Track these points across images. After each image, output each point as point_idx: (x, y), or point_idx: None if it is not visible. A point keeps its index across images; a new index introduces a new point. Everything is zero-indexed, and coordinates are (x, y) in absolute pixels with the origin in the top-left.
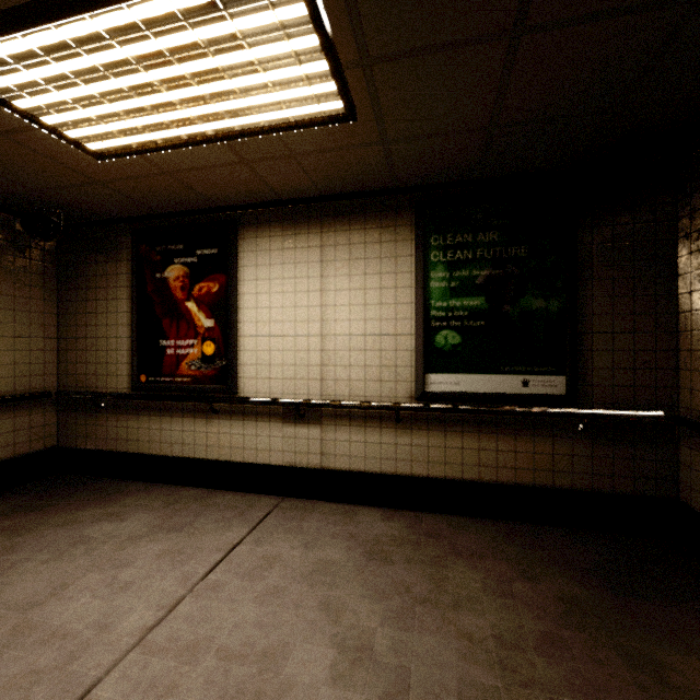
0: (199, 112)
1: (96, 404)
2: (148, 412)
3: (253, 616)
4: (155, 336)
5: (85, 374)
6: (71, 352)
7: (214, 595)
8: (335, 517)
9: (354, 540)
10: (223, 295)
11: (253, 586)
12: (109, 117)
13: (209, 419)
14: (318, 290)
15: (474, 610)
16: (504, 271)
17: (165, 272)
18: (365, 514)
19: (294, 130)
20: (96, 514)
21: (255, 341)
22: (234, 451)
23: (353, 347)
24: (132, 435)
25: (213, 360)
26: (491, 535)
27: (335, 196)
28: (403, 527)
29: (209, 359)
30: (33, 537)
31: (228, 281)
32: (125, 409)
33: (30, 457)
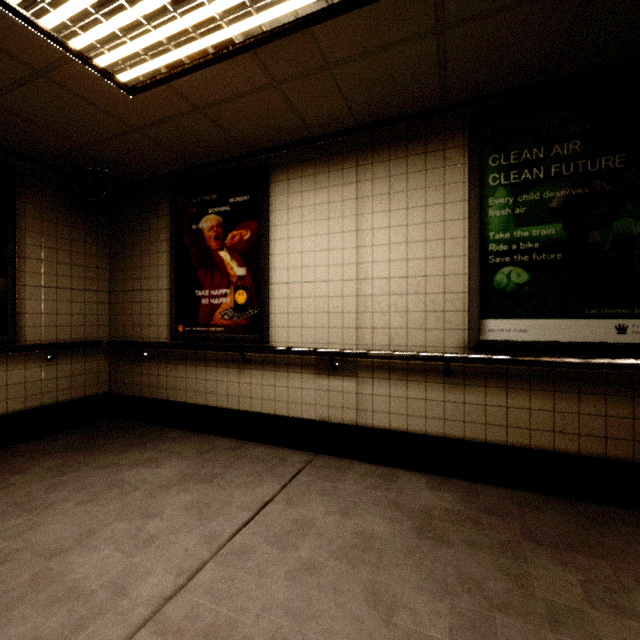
0: (224, 4)
1: (140, 353)
2: (185, 362)
3: (283, 598)
4: (191, 286)
5: (131, 325)
6: (120, 305)
7: (241, 563)
8: (373, 480)
9: (399, 510)
10: (255, 242)
11: (284, 557)
12: (133, 29)
13: (241, 369)
14: (354, 230)
15: (583, 632)
16: (590, 189)
17: (200, 223)
18: (408, 479)
19: (332, 17)
20: (135, 458)
21: (286, 288)
22: (266, 402)
23: (393, 291)
24: (171, 384)
25: (245, 309)
26: (575, 519)
27: (372, 124)
28: (455, 499)
29: (241, 308)
30: (75, 477)
31: (259, 227)
32: (165, 358)
33: (85, 401)
